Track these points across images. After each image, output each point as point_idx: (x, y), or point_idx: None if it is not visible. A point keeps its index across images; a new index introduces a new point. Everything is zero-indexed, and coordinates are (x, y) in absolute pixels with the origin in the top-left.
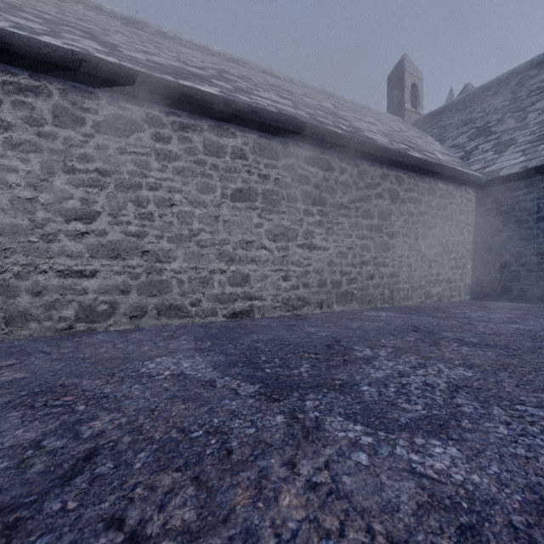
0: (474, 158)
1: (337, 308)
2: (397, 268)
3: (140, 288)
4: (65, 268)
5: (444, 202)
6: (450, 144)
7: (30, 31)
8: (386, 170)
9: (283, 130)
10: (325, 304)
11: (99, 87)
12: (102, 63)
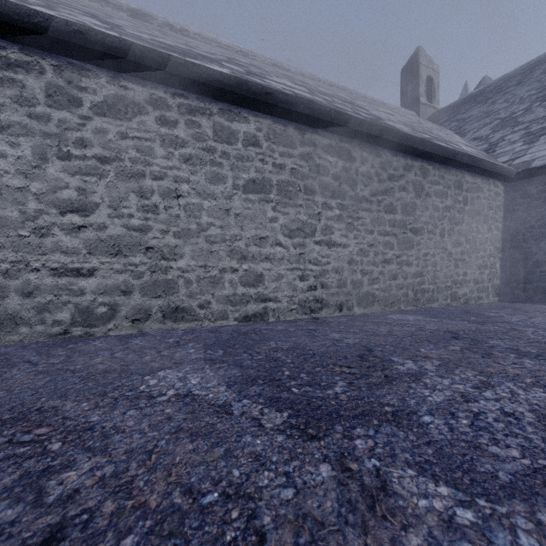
0: (501, 150)
1: (358, 311)
2: (421, 267)
3: (143, 288)
4: (60, 265)
5: (472, 196)
6: (471, 136)
7: (21, 0)
8: (410, 160)
9: (300, 115)
10: (344, 306)
11: (97, 63)
12: (100, 35)
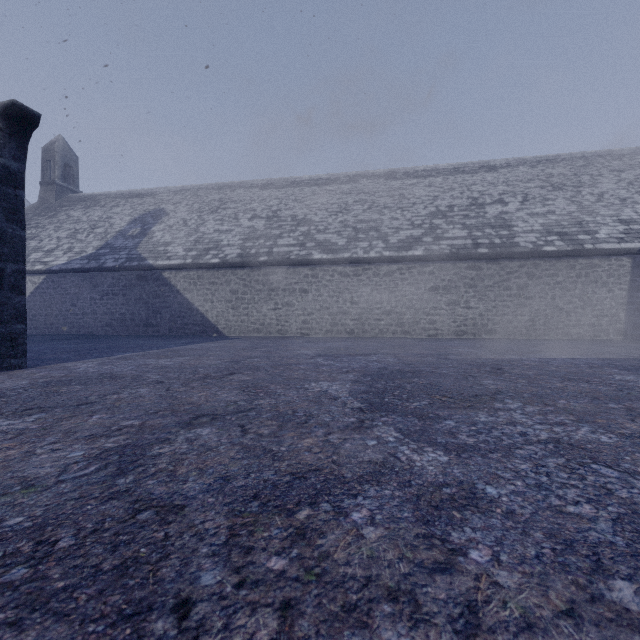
0: None
1: (485, 337)
2: (533, 317)
3: (395, 324)
4: (375, 318)
5: (586, 272)
6: None
7: (367, 251)
8: (523, 262)
9: (451, 259)
10: (477, 335)
11: (384, 263)
12: (385, 258)
